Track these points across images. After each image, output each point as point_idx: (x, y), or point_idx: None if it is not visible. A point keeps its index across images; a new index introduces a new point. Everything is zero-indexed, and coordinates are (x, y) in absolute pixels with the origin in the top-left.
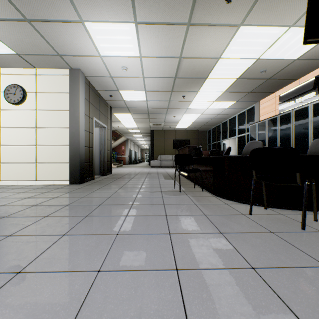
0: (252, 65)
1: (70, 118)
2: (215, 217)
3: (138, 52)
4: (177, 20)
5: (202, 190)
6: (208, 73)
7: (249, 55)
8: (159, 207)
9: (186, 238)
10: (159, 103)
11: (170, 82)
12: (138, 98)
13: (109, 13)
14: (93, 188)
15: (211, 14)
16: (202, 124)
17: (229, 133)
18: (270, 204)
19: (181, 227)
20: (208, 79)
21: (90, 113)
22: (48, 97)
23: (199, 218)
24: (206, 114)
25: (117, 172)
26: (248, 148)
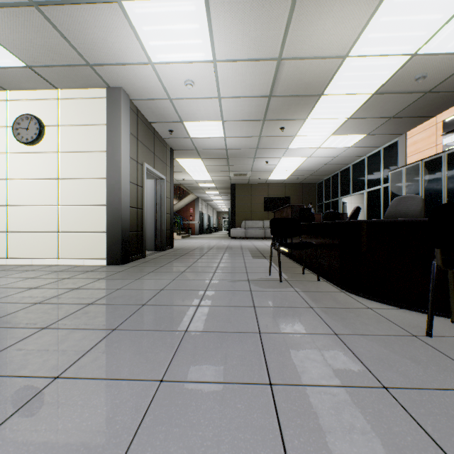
0: (403, 66)
1: (107, 164)
2: (357, 339)
3: (211, 52)
4: None
5: (317, 278)
6: (325, 86)
7: (399, 47)
8: (245, 313)
9: (309, 401)
10: (244, 140)
11: (261, 105)
12: (211, 134)
13: None
14: (140, 272)
15: None
16: (308, 173)
17: (352, 187)
18: None
19: (293, 366)
20: (323, 96)
21: (139, 156)
22: (76, 133)
23: (326, 341)
24: (316, 158)
25: (182, 245)
26: (396, 208)
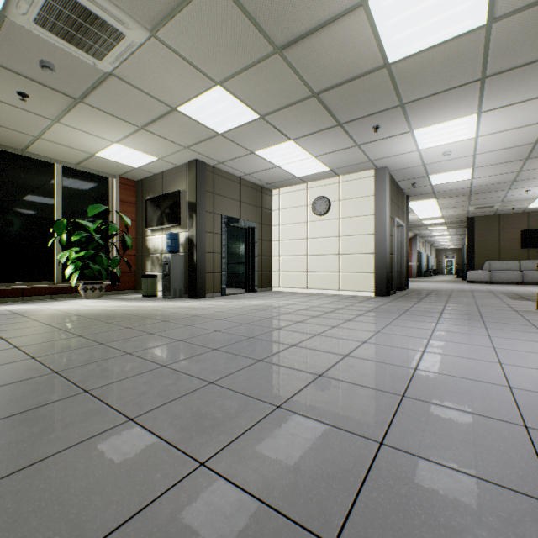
0: None
1: (375, 224)
2: None
3: (474, 134)
4: None
5: None
6: None
7: None
8: (520, 320)
9: None
10: (496, 178)
11: (523, 150)
12: (456, 179)
13: (446, 117)
14: (410, 301)
15: None
16: None
17: None
18: None
19: None
20: None
21: (391, 213)
22: (351, 204)
23: None
24: None
25: (413, 287)
26: None
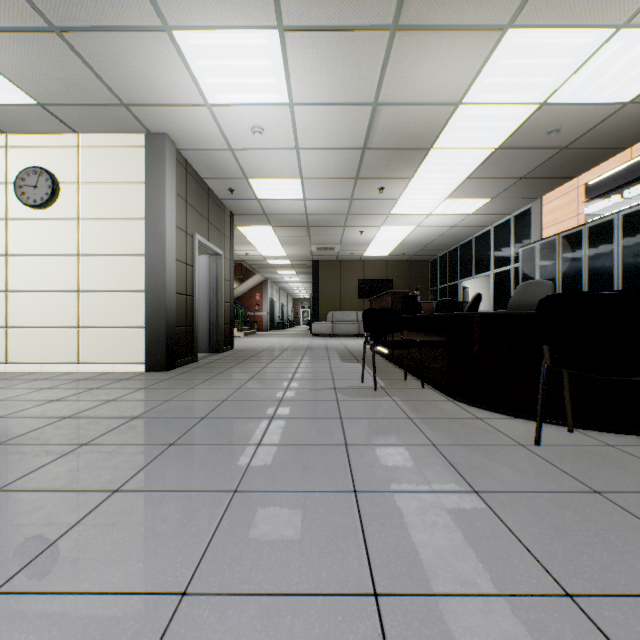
0: (531, 117)
1: (147, 236)
2: (456, 450)
3: (287, 93)
4: (370, 19)
5: (422, 385)
6: (434, 138)
7: (524, 95)
8: (330, 425)
9: (394, 504)
10: (331, 204)
11: (353, 160)
12: (286, 195)
13: (223, 7)
14: (192, 380)
15: (443, 3)
16: (418, 247)
17: (474, 266)
18: (581, 421)
19: (381, 475)
20: (433, 150)
21: (188, 225)
22: (103, 193)
23: (421, 452)
24: (427, 227)
25: (245, 345)
26: (521, 297)
